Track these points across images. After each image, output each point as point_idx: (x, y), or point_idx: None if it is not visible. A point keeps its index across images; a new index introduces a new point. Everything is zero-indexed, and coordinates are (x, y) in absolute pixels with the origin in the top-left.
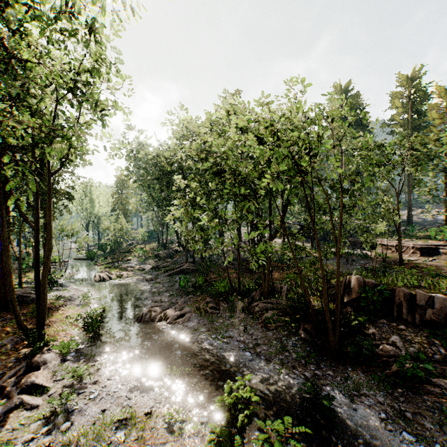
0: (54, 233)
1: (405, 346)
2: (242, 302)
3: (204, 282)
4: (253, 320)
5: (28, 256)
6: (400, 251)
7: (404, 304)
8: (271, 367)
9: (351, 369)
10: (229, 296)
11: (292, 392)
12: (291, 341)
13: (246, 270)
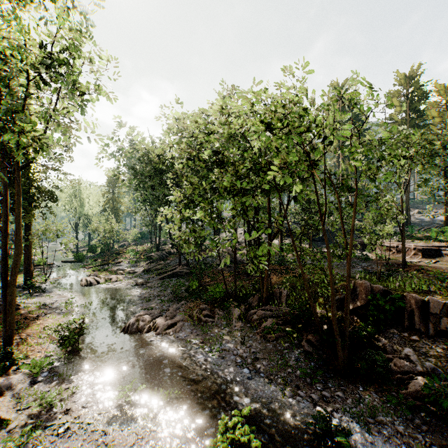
0: (37, 234)
1: (420, 359)
2: (239, 308)
3: (199, 286)
4: (250, 330)
5: (10, 259)
6: (404, 253)
7: (415, 312)
8: (272, 387)
9: (363, 388)
10: (225, 302)
11: (298, 420)
12: (294, 355)
13: (243, 273)
